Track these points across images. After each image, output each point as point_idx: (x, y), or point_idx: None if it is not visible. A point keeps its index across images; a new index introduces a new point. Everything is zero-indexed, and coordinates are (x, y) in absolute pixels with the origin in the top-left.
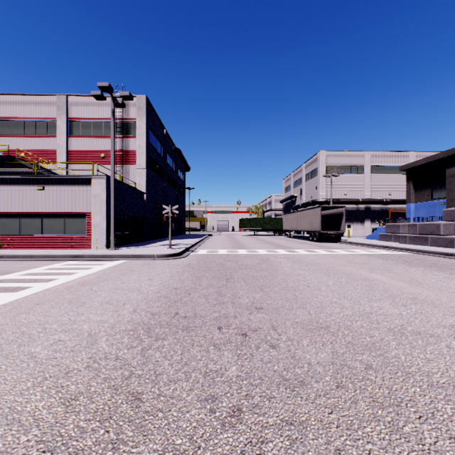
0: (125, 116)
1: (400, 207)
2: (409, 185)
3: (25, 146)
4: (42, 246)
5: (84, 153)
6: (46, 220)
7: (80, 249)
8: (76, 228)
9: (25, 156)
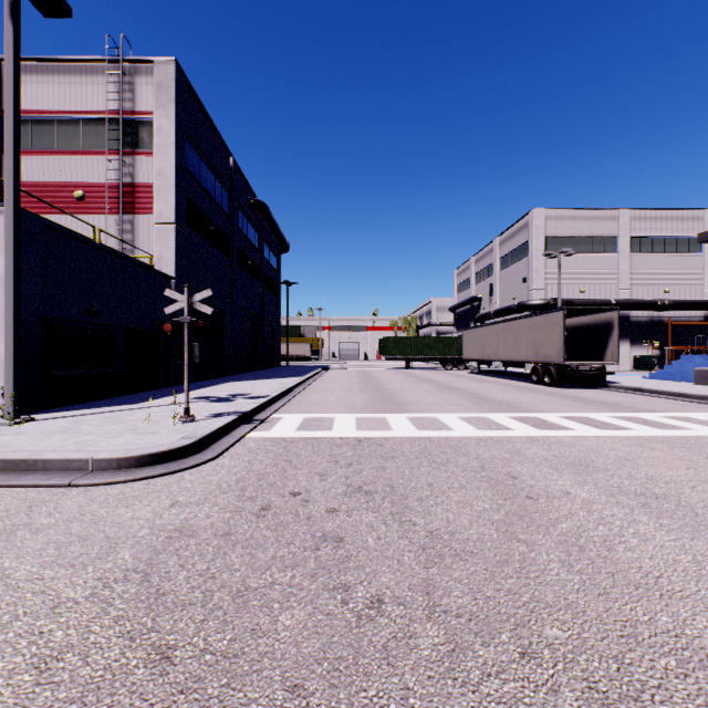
0: (129, 107)
1: (687, 317)
2: None
3: None
4: None
5: (37, 190)
6: None
7: None
8: None
9: None
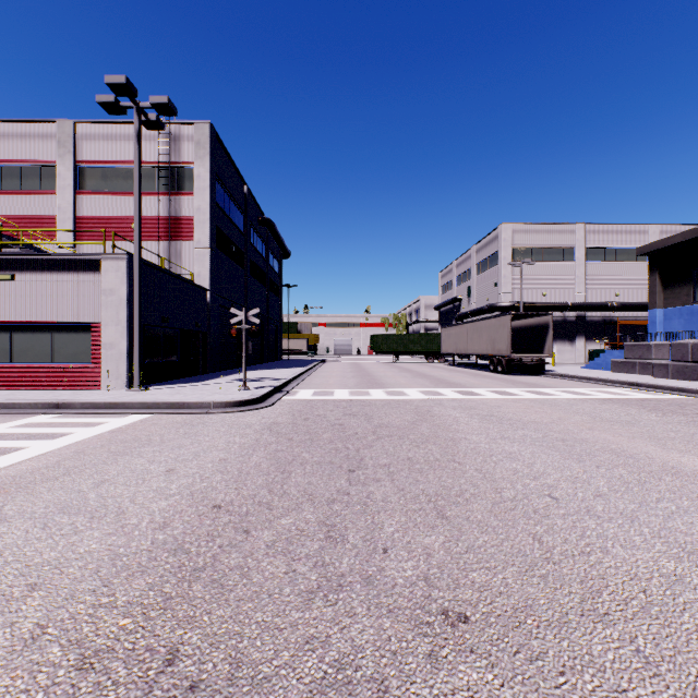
0: (174, 159)
1: (634, 316)
2: (654, 279)
3: (3, 210)
4: (10, 383)
5: (104, 222)
6: (18, 336)
7: (81, 389)
8: (73, 351)
9: (3, 226)
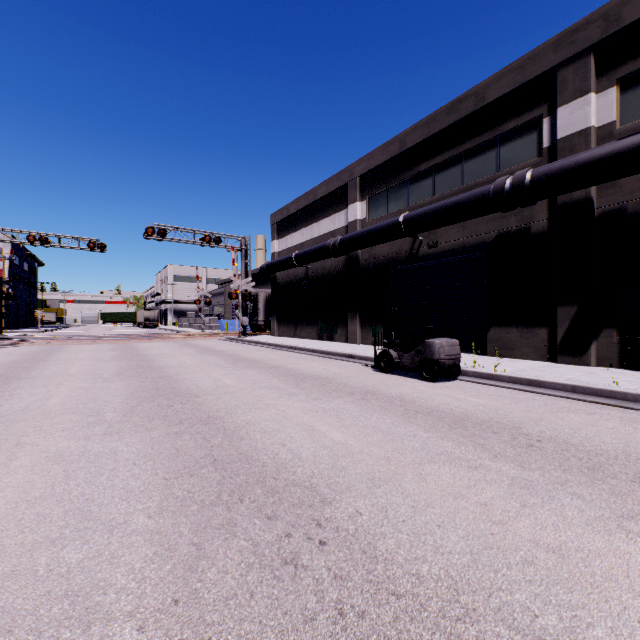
0: None
1: None
2: None
3: None
4: None
5: None
6: None
7: None
8: None
9: None
